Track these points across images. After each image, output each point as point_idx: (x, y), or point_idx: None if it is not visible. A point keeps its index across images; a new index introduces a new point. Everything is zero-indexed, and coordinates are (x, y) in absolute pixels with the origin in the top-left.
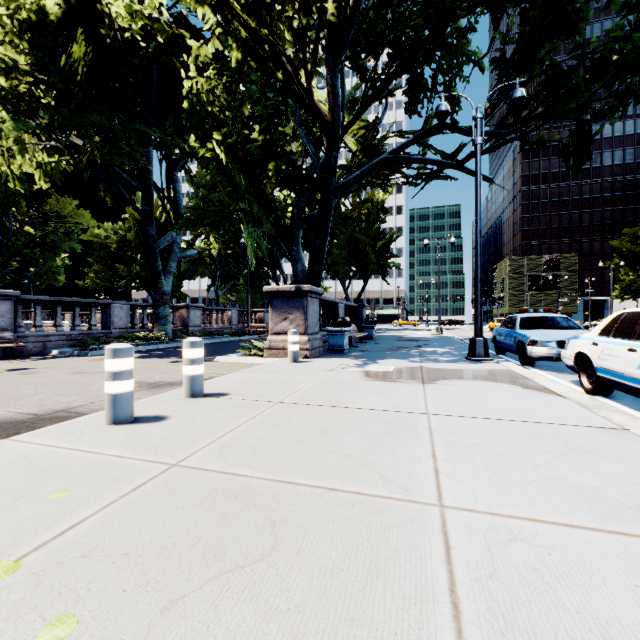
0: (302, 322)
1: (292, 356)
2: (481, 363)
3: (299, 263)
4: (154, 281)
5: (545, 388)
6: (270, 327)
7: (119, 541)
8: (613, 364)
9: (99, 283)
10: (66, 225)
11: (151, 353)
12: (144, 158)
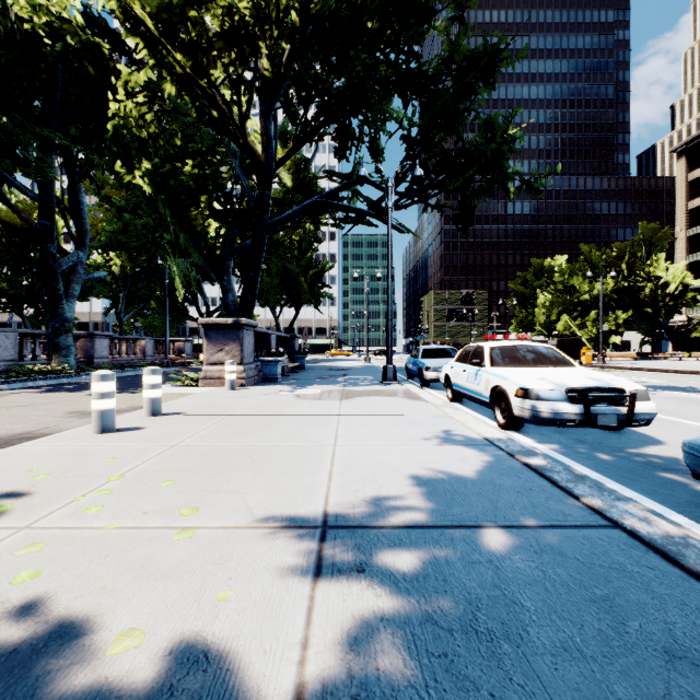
0: (238, 353)
1: (230, 384)
2: (390, 385)
3: (230, 293)
4: (53, 306)
5: (422, 399)
6: (206, 358)
7: (170, 467)
8: (458, 380)
9: None
10: None
11: (59, 388)
12: (51, 171)
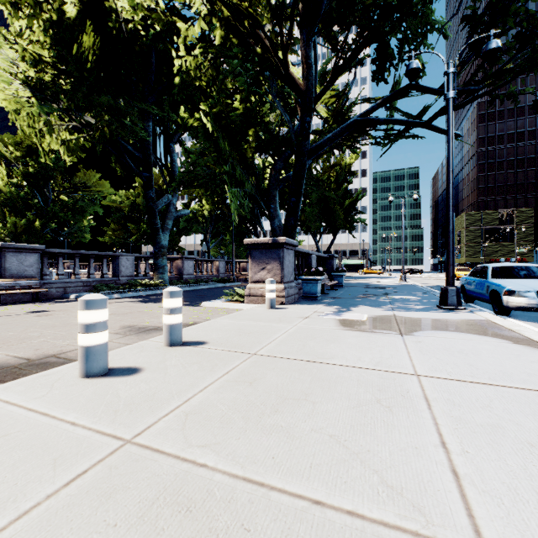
0: (279, 271)
1: (269, 303)
2: (455, 312)
3: (276, 219)
4: (154, 236)
5: None
6: (250, 276)
7: None
8: None
9: (115, 239)
10: (91, 193)
11: (149, 298)
12: (143, 131)
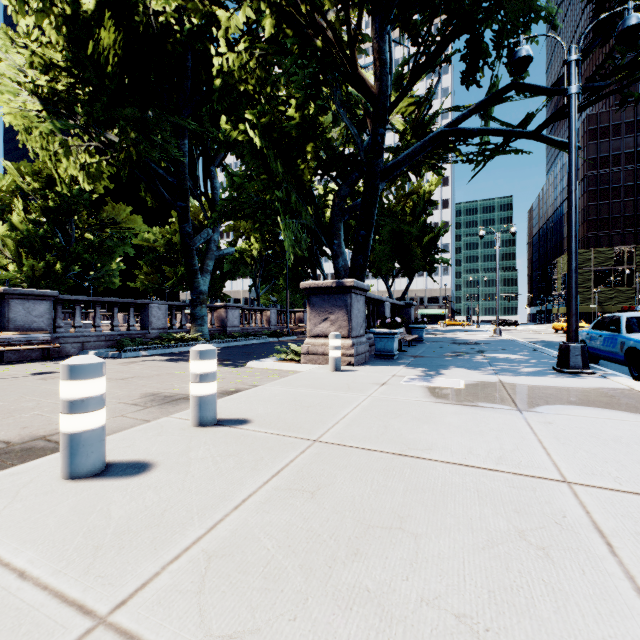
0: (345, 323)
1: (333, 364)
2: (581, 377)
3: (340, 258)
4: (191, 280)
5: None
6: (308, 329)
7: None
8: None
9: (148, 285)
10: (120, 231)
11: (184, 355)
12: (176, 149)
